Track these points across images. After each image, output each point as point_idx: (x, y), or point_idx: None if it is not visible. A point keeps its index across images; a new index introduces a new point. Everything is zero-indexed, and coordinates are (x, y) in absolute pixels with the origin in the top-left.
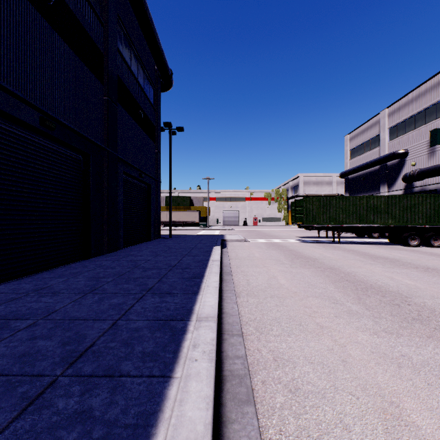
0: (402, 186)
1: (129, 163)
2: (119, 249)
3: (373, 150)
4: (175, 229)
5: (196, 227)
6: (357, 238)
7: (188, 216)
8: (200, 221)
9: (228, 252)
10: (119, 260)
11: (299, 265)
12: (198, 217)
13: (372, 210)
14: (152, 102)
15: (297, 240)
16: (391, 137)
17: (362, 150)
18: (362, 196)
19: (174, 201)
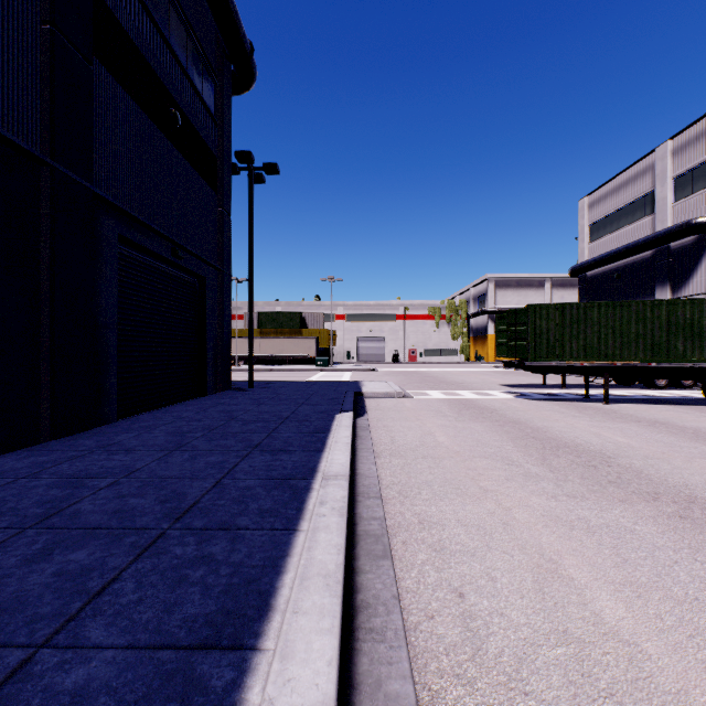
0: (705, 287)
1: (135, 216)
2: (103, 422)
3: (639, 221)
4: (272, 370)
5: (311, 366)
6: (624, 389)
7: (297, 346)
8: (318, 355)
9: (370, 429)
10: (38, 476)
11: (581, 482)
12: (314, 348)
13: (680, 330)
14: (210, 107)
15: (507, 393)
16: (679, 195)
17: (615, 224)
18: (658, 302)
19: (273, 320)
